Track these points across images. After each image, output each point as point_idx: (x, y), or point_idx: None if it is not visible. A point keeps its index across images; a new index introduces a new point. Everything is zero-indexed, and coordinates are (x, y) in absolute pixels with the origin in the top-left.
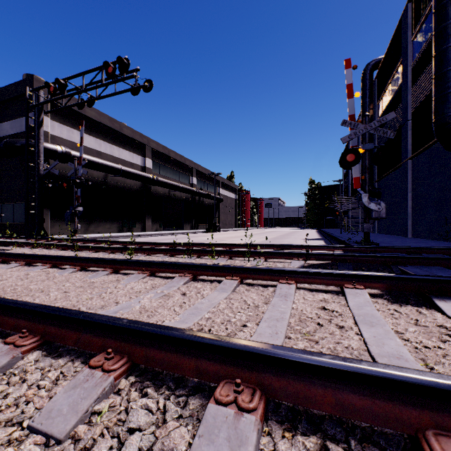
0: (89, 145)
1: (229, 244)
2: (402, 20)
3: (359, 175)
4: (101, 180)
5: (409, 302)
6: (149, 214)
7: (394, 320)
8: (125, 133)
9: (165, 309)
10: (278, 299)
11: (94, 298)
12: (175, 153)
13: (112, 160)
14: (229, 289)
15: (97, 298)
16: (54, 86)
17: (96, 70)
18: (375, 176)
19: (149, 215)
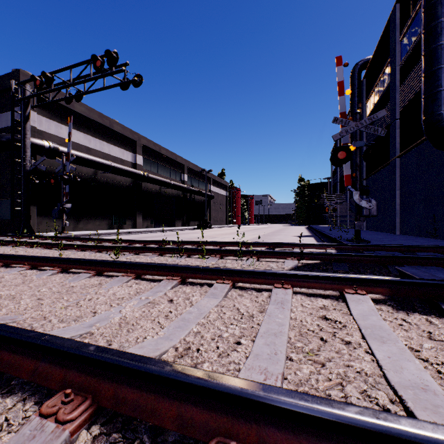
0: (78, 141)
1: (220, 242)
2: (390, 21)
3: (350, 173)
4: (90, 176)
5: (416, 309)
6: (139, 211)
7: (405, 333)
8: (115, 129)
9: (149, 320)
10: (274, 307)
11: (70, 307)
12: (166, 150)
13: (102, 156)
14: (220, 294)
15: (73, 307)
16: (40, 79)
17: (84, 63)
18: (363, 174)
19: (140, 212)
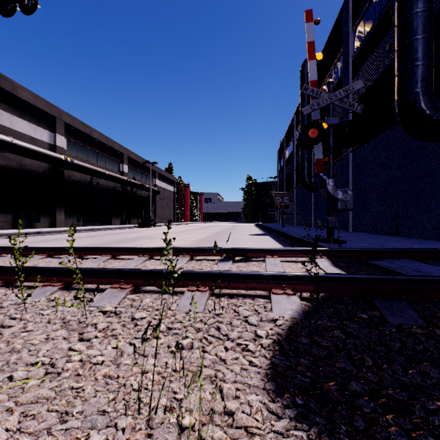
0: None
1: (150, 248)
2: (342, 12)
3: (321, 157)
4: None
5: None
6: (60, 205)
7: None
8: (22, 97)
9: None
10: None
11: None
12: (99, 134)
13: None
14: None
15: None
16: None
17: None
18: (312, 171)
19: (62, 207)
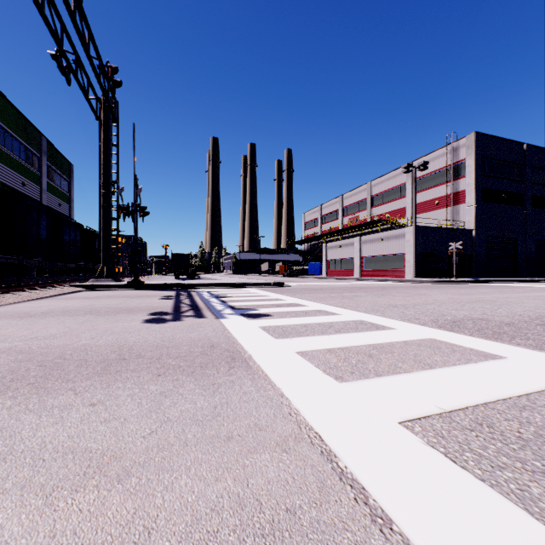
0: None
1: None
2: None
3: None
4: None
5: None
6: None
7: None
8: None
9: None
10: None
11: None
12: None
13: None
14: None
15: None
16: None
17: None
18: None
19: None
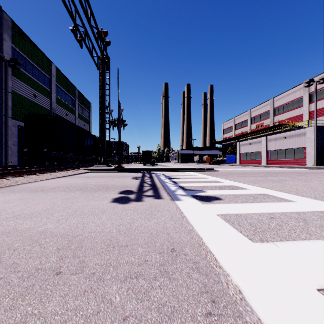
0: None
1: None
2: None
3: None
4: None
5: None
6: None
7: None
8: None
9: None
10: None
11: None
12: None
13: None
14: None
15: None
16: None
17: None
18: None
19: None
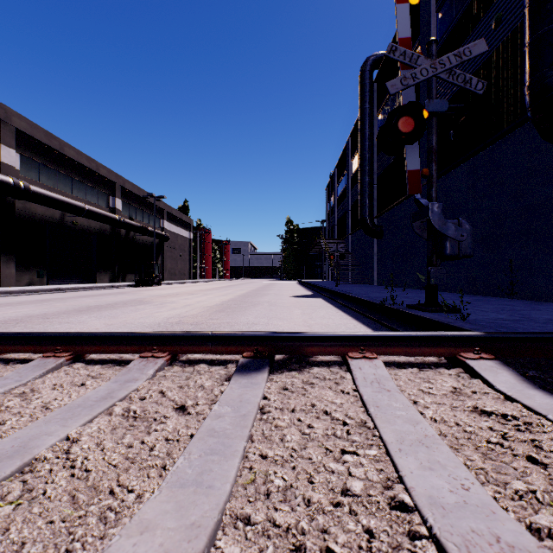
0: None
1: (75, 335)
2: None
3: (418, 166)
4: None
5: None
6: (9, 253)
7: None
8: None
9: None
10: None
11: None
12: (75, 151)
13: None
14: None
15: None
16: None
17: None
18: (374, 210)
19: (11, 256)
